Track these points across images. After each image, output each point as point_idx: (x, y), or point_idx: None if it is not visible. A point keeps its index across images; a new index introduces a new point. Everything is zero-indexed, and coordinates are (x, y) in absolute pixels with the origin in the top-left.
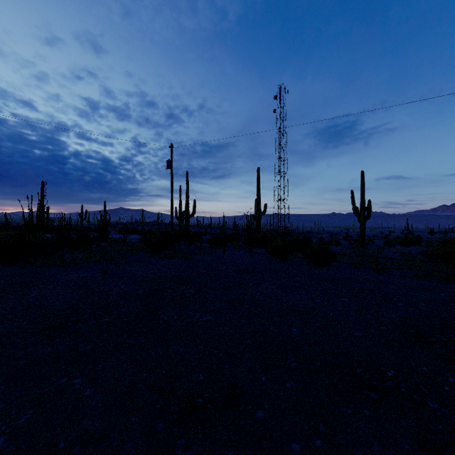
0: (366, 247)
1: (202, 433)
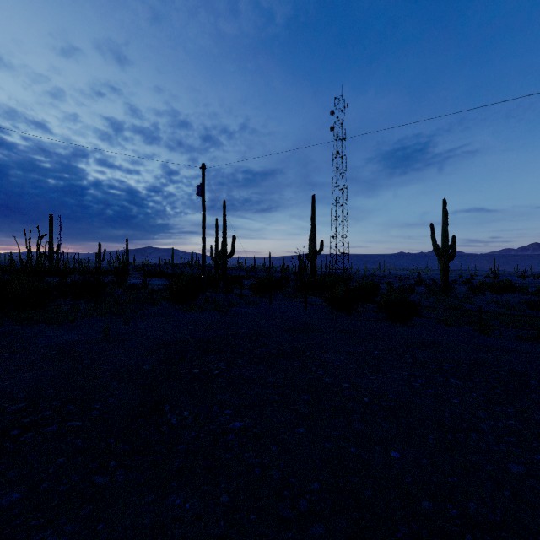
0: (449, 294)
1: None
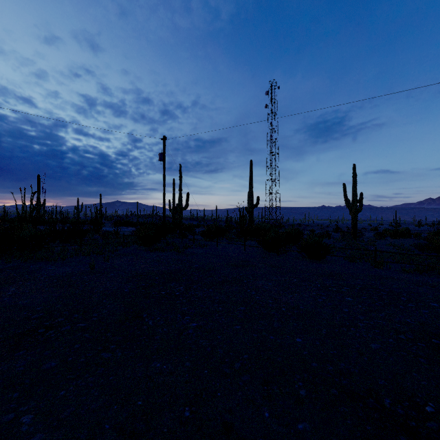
0: (358, 239)
1: None
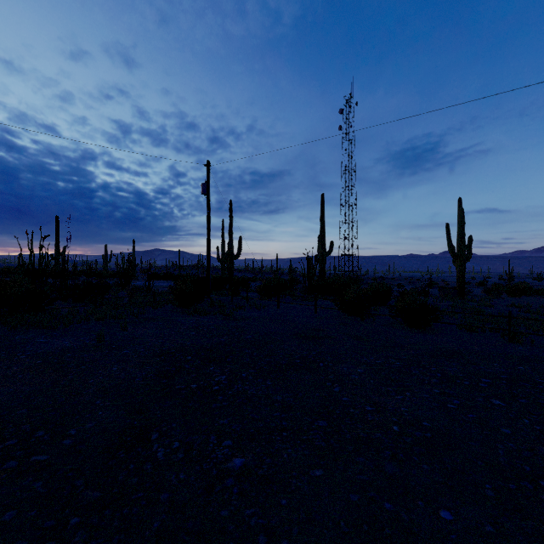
0: (466, 297)
1: None
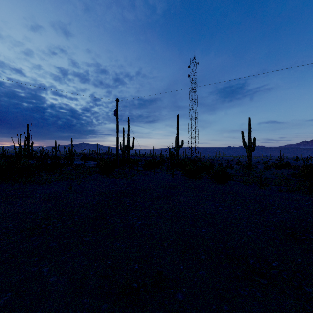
0: (252, 170)
1: (136, 311)
